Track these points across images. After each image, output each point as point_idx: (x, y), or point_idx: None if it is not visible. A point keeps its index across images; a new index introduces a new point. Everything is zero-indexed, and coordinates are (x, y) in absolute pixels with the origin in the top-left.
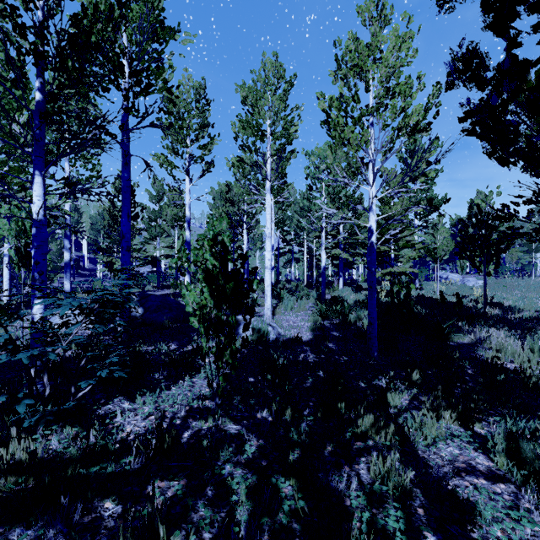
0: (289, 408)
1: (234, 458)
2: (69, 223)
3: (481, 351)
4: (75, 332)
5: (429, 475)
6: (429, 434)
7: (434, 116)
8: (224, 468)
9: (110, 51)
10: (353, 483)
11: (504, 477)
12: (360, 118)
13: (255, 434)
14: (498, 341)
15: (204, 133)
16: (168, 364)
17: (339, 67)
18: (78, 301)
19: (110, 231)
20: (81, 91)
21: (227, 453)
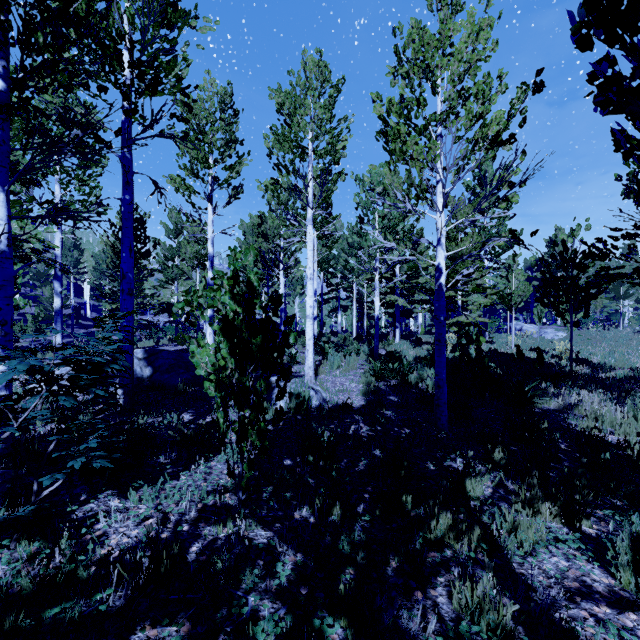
0: (338, 505)
1: (262, 584)
2: (60, 260)
3: (572, 419)
4: (32, 407)
5: (533, 602)
6: (525, 537)
7: (519, 125)
8: (245, 602)
9: (101, 30)
10: (430, 622)
11: (634, 604)
12: (427, 126)
13: (291, 546)
14: (593, 407)
15: (231, 151)
16: (178, 442)
17: (400, 62)
18: (28, 364)
19: (115, 272)
20: (59, 79)
21: (251, 577)
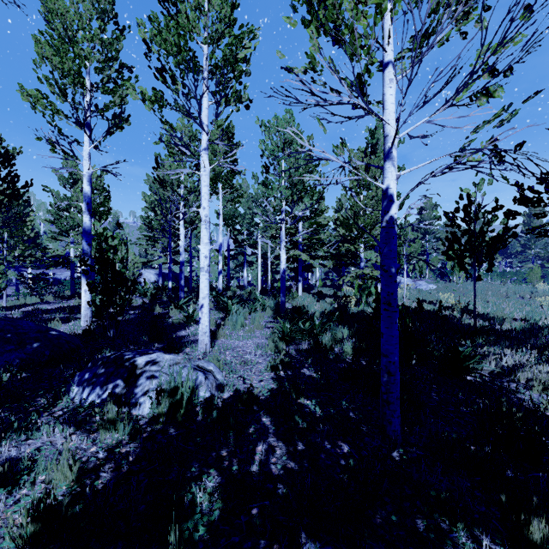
0: None
1: None
2: None
3: (521, 392)
4: None
5: None
6: None
7: None
8: None
9: None
10: None
11: None
12: None
13: None
14: (541, 376)
15: (111, 70)
16: None
17: None
18: None
19: None
20: None
21: None
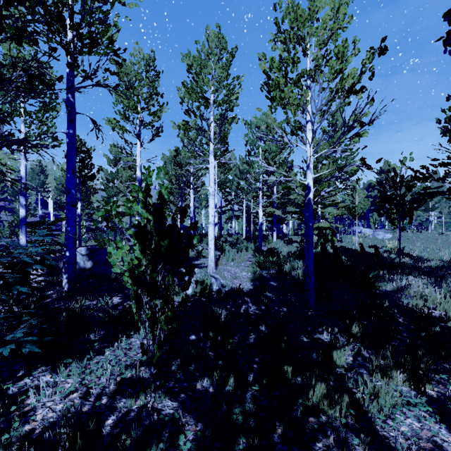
0: (232, 377)
1: None
2: (25, 181)
3: (404, 298)
4: None
5: None
6: (383, 401)
7: (369, 78)
8: None
9: None
10: None
11: None
12: (300, 78)
13: (192, 417)
14: (419, 289)
15: (154, 101)
16: (107, 321)
17: (279, 30)
18: None
19: None
20: (6, 31)
21: None
